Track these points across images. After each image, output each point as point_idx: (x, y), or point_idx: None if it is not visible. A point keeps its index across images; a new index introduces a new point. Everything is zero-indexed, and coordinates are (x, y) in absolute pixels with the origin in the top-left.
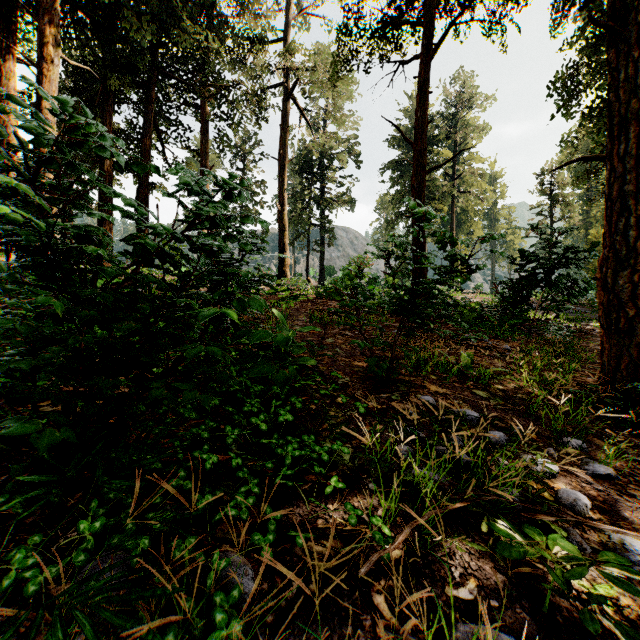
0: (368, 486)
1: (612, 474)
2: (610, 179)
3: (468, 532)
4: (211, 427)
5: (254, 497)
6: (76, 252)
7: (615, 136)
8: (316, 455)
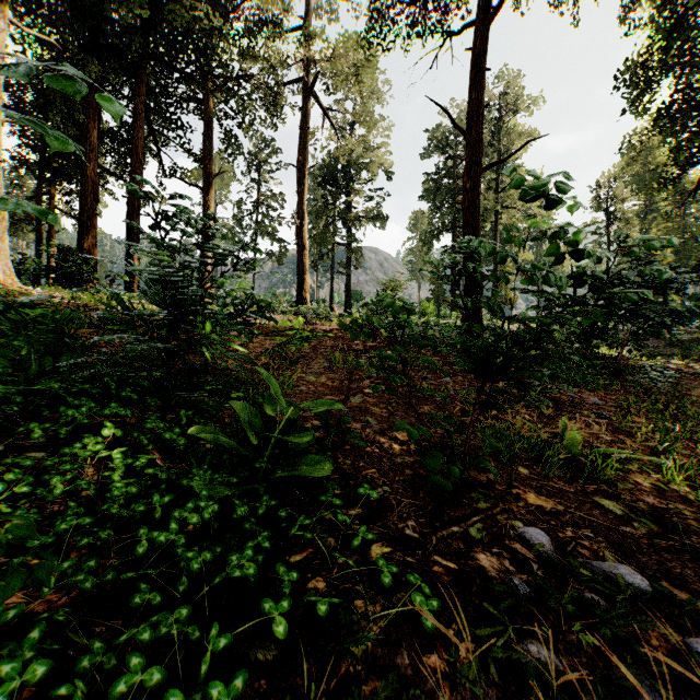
0: None
1: None
2: None
3: None
4: None
5: None
6: None
7: None
8: None
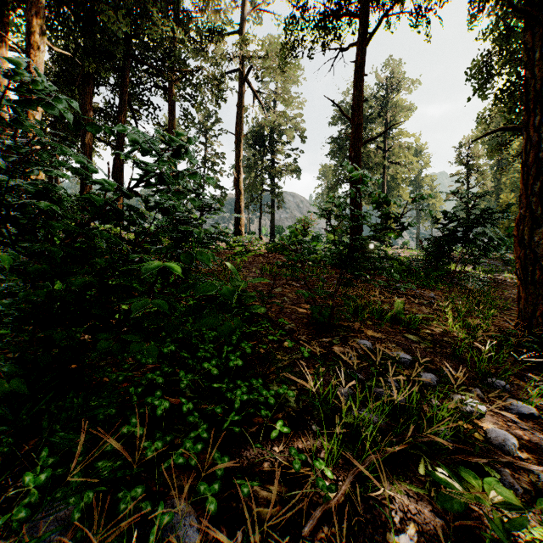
0: (312, 428)
1: (535, 413)
2: (526, 147)
3: (406, 473)
4: (166, 372)
5: (202, 443)
6: (23, 207)
7: (531, 109)
8: (263, 399)
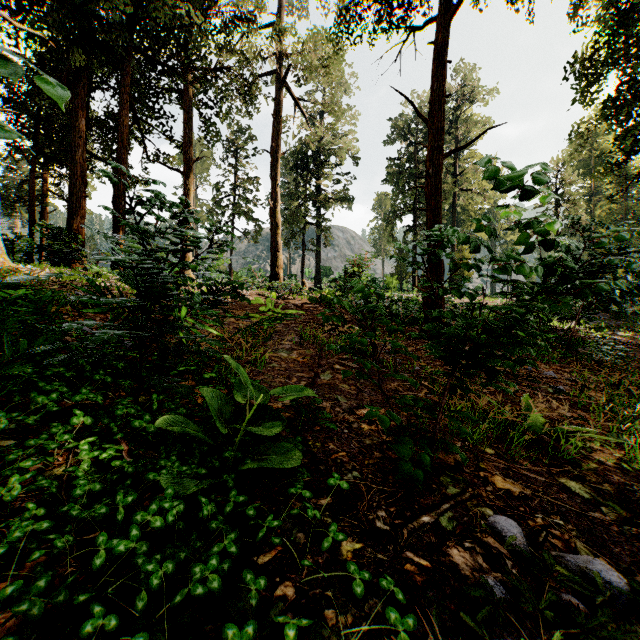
0: None
1: None
2: None
3: None
4: None
5: None
6: None
7: None
8: None
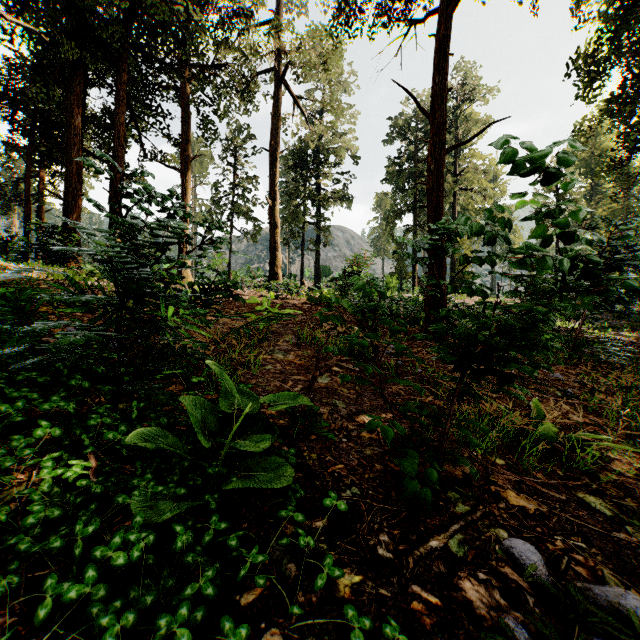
0: None
1: None
2: None
3: None
4: None
5: None
6: None
7: None
8: None
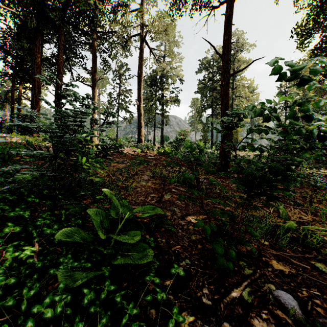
0: None
1: None
2: None
3: None
4: None
5: None
6: None
7: None
8: None
